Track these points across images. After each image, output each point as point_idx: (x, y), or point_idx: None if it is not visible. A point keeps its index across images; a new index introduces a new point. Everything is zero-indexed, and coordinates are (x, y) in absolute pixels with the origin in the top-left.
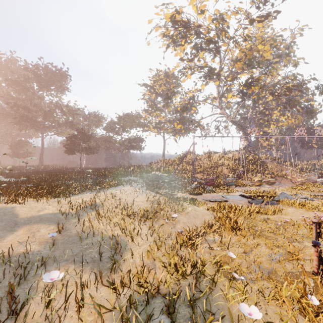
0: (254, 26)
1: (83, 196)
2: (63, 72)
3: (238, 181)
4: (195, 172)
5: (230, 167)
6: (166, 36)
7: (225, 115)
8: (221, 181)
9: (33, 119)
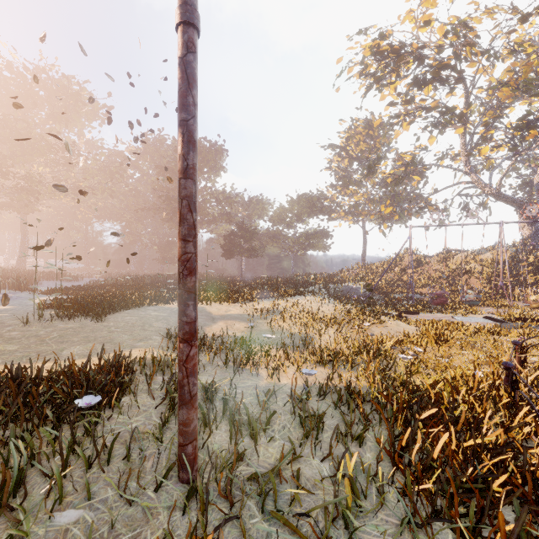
0: (531, 24)
1: (261, 302)
2: (218, 147)
3: (500, 301)
4: (418, 285)
5: (486, 276)
6: (365, 75)
7: (479, 185)
8: (462, 300)
9: None
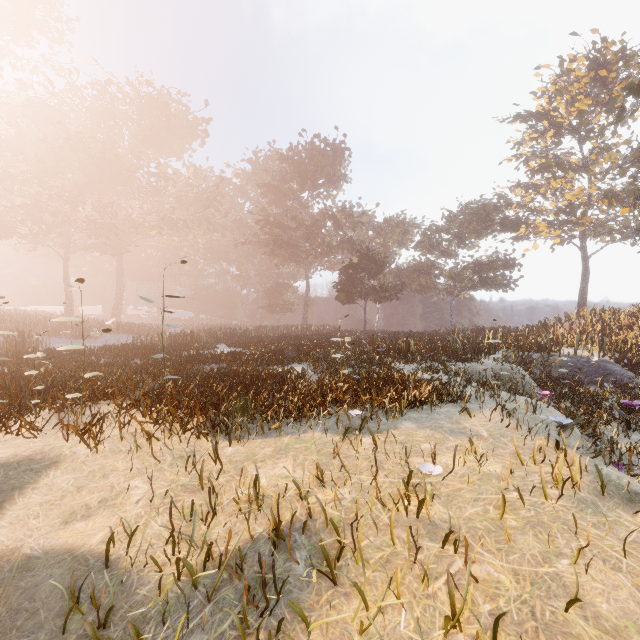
0: None
1: (294, 442)
2: (337, 146)
3: None
4: None
5: None
6: None
7: None
8: None
9: (290, 244)
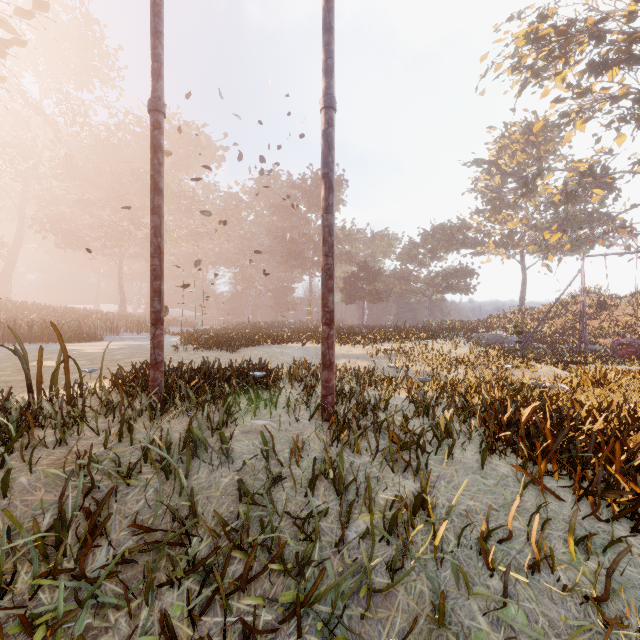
0: None
1: (385, 345)
2: (337, 178)
3: None
4: (599, 335)
5: None
6: (519, 70)
7: None
8: None
9: (301, 256)
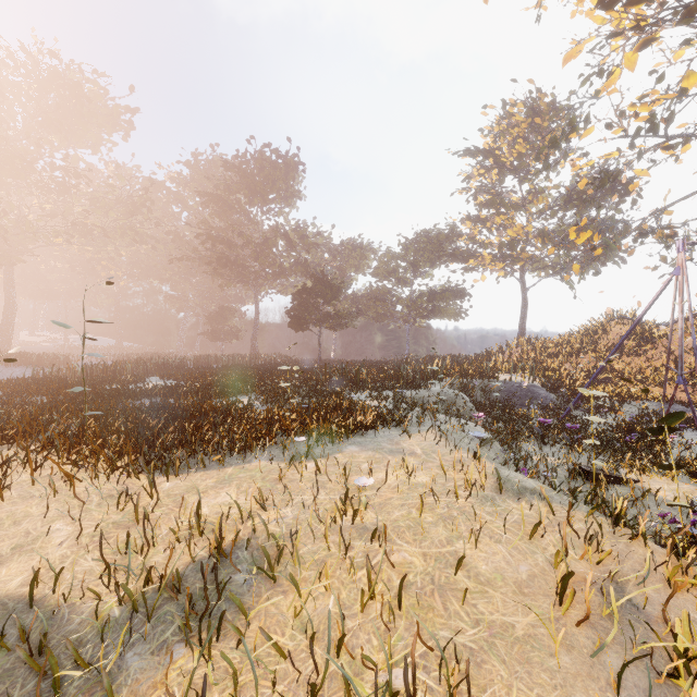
0: None
1: (238, 472)
2: (290, 159)
3: None
4: (652, 381)
5: None
6: None
7: None
8: None
9: (237, 263)
